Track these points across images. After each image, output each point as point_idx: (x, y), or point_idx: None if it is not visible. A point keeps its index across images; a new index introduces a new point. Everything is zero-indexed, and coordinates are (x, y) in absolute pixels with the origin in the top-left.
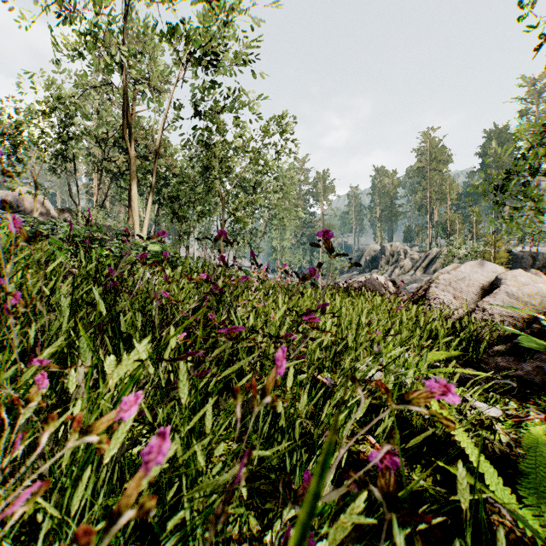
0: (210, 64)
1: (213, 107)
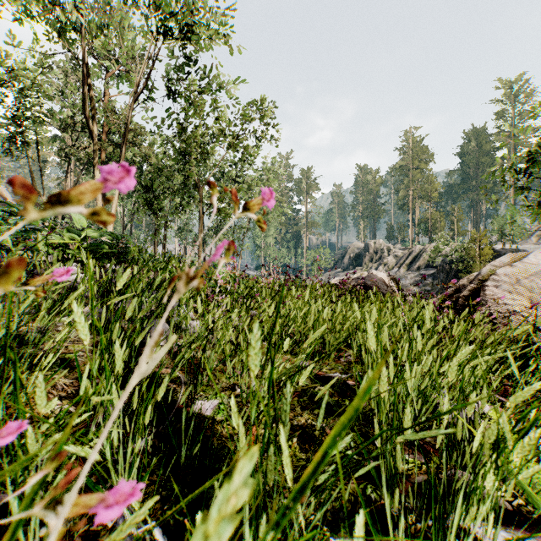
0: (185, 37)
1: (189, 85)
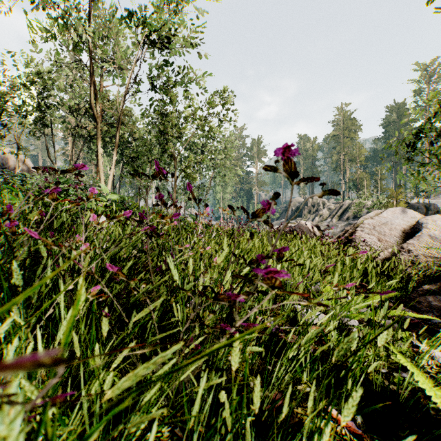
0: (164, 46)
1: (167, 81)
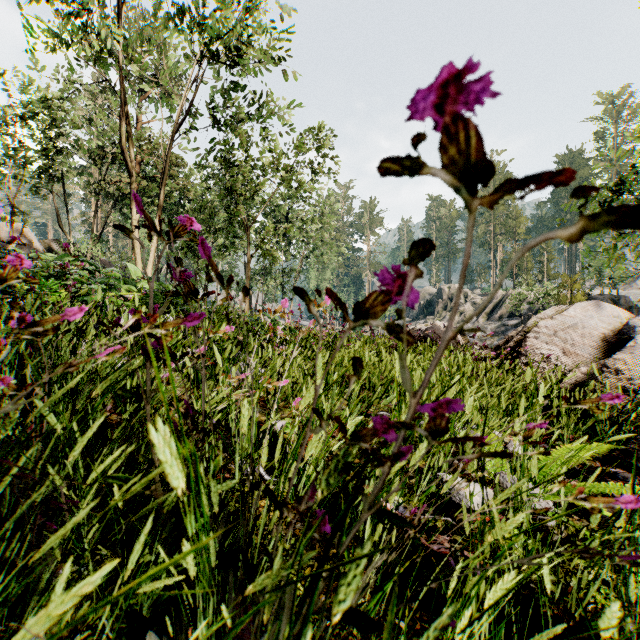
0: (232, 60)
1: (236, 113)
